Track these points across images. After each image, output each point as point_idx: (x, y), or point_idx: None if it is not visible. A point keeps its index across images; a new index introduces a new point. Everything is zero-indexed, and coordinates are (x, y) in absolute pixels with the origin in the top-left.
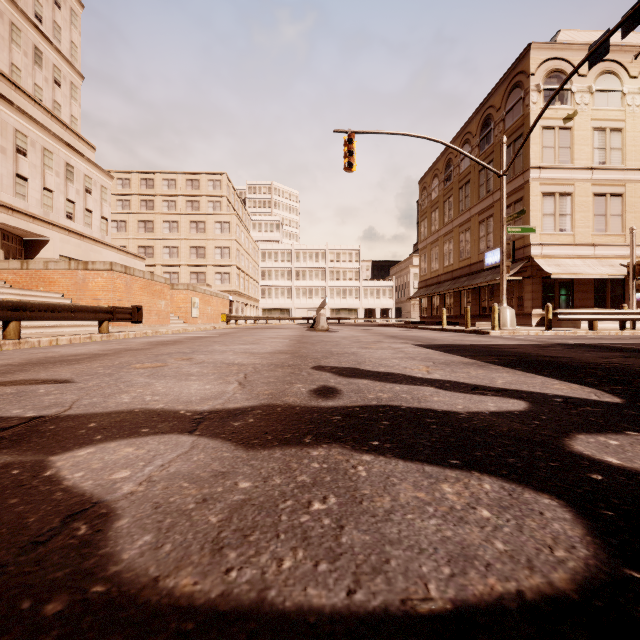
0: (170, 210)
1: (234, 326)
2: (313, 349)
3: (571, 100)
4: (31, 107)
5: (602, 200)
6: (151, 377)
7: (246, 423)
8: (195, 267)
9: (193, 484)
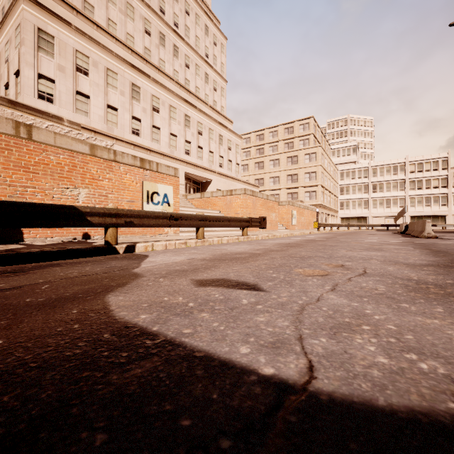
0: (273, 152)
1: (323, 231)
2: None
3: None
4: (204, 107)
5: None
6: (341, 294)
7: None
8: (290, 189)
9: None
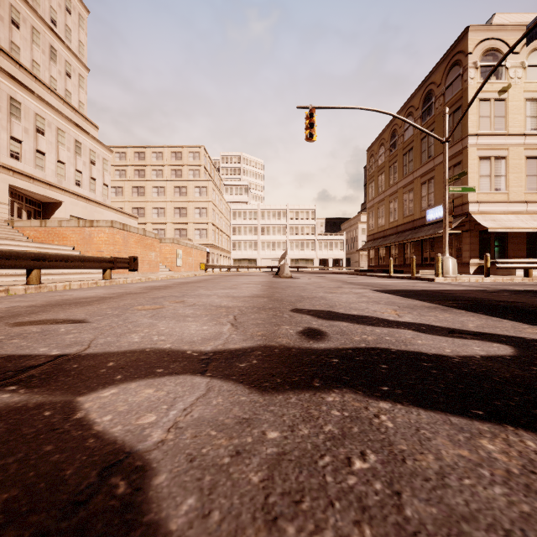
0: (158, 177)
1: (211, 273)
2: (285, 293)
3: (505, 75)
4: (48, 95)
5: (534, 162)
6: (153, 318)
7: (251, 364)
8: (178, 224)
9: (221, 432)
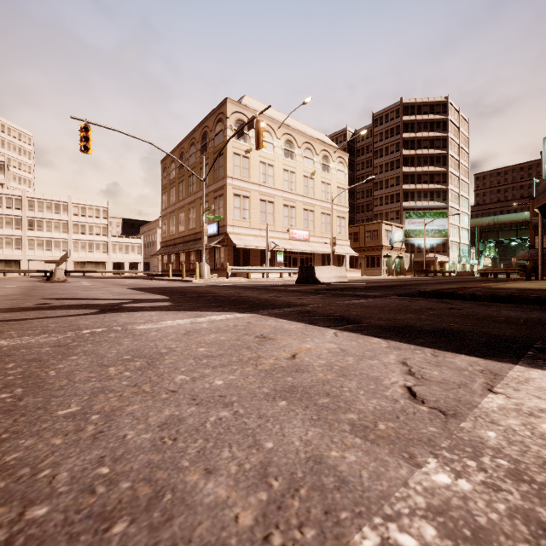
0: None
1: None
2: (43, 292)
3: (249, 141)
4: None
5: (264, 204)
6: None
7: (1, 311)
8: None
9: None
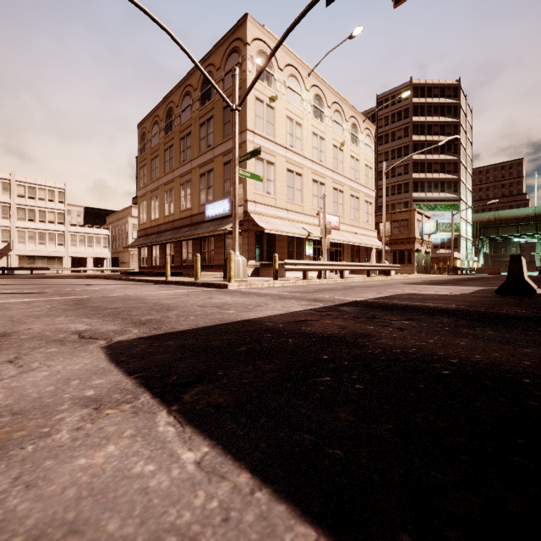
0: None
1: None
2: None
3: (274, 85)
4: None
5: (292, 175)
6: None
7: None
8: None
9: None
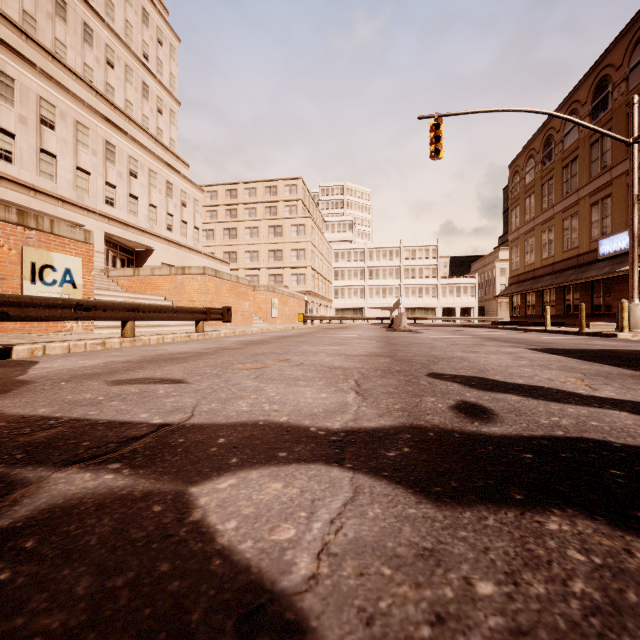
0: (251, 217)
1: (310, 326)
2: (410, 352)
3: None
4: (140, 135)
5: None
6: (258, 380)
7: (403, 454)
8: (273, 269)
9: (397, 571)
